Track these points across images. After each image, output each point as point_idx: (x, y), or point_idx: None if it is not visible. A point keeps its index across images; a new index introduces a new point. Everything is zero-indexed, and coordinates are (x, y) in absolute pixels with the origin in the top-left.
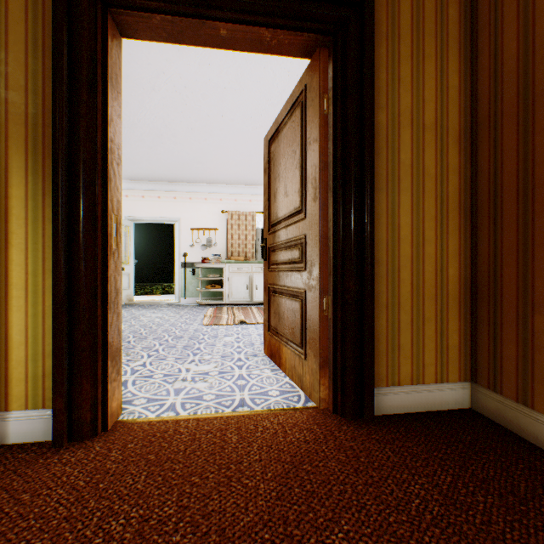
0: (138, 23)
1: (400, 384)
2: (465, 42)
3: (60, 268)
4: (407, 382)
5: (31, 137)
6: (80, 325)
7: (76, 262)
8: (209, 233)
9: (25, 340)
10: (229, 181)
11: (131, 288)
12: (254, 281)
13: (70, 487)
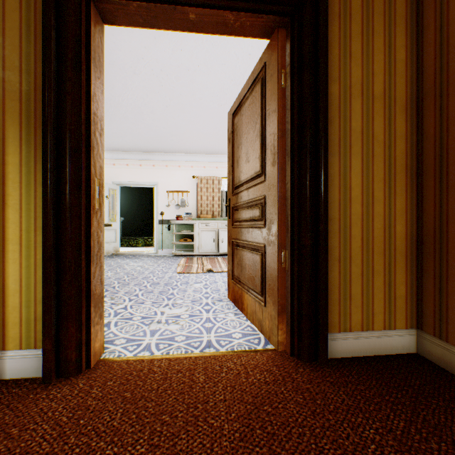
0: (117, 10)
1: (351, 330)
2: (411, 19)
3: (49, 225)
4: (358, 329)
5: (24, 111)
6: (66, 276)
7: (62, 220)
8: (182, 195)
9: (20, 288)
10: (199, 151)
11: (117, 241)
12: (220, 236)
13: (54, 422)
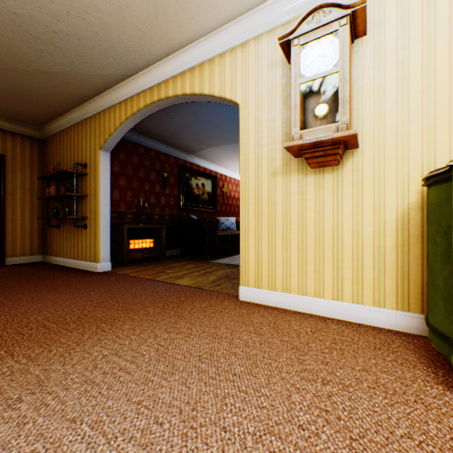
0: None
1: (18, 256)
2: (41, 168)
3: None
4: (20, 256)
5: None
6: None
7: None
8: None
9: None
10: None
11: None
12: None
13: None
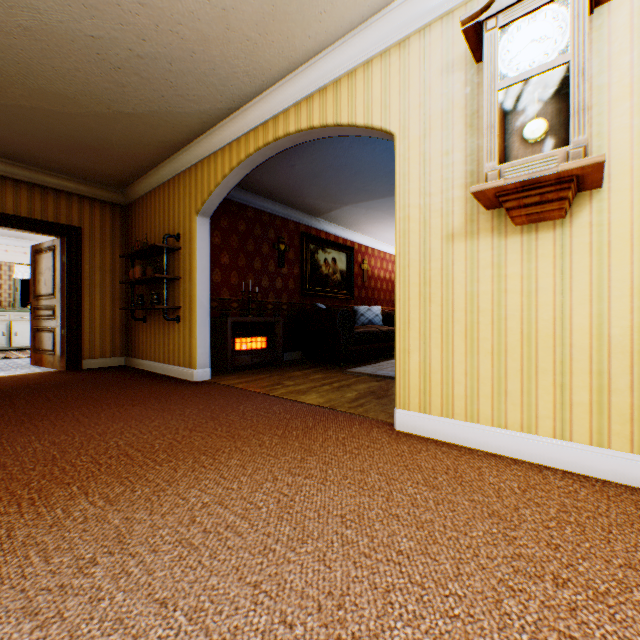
0: None
1: (97, 358)
2: (124, 244)
3: None
4: (100, 358)
5: None
6: None
7: None
8: None
9: None
10: None
11: None
12: (14, 329)
13: None
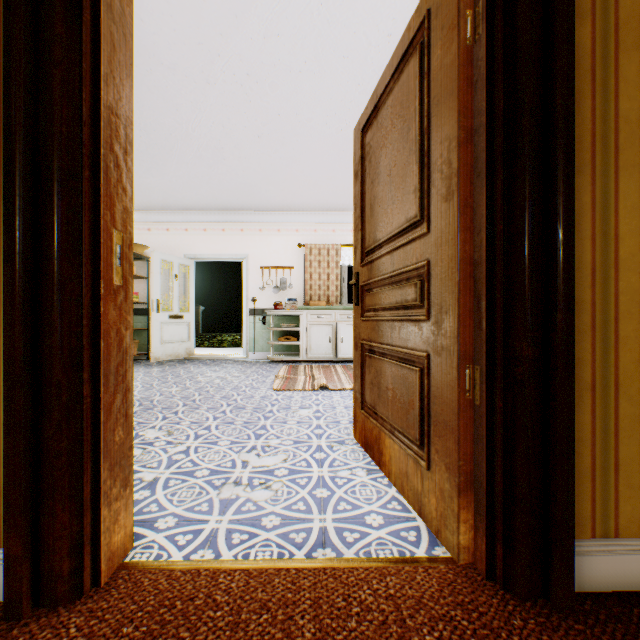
0: None
1: (619, 535)
2: None
3: (17, 317)
4: (633, 533)
5: None
6: (52, 414)
7: (45, 307)
8: (283, 272)
9: None
10: (308, 207)
11: (191, 340)
12: (338, 332)
13: None
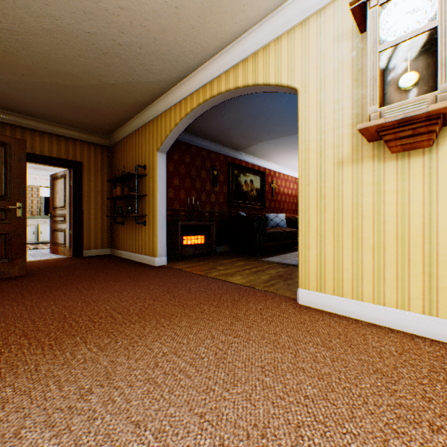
0: None
1: (92, 249)
2: (109, 172)
3: None
4: (94, 249)
5: None
6: None
7: None
8: None
9: None
10: None
11: None
12: (40, 229)
13: None
